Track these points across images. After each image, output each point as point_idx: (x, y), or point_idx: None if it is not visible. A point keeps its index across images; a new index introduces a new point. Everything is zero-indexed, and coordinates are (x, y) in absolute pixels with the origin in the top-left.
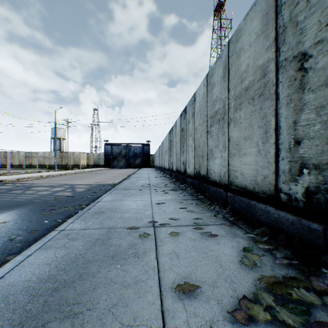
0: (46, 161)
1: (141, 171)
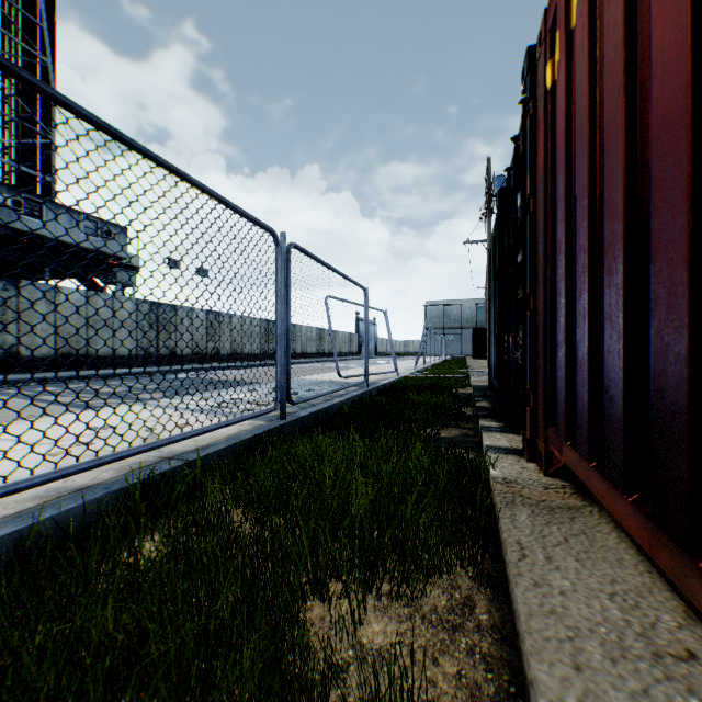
0: None
1: None
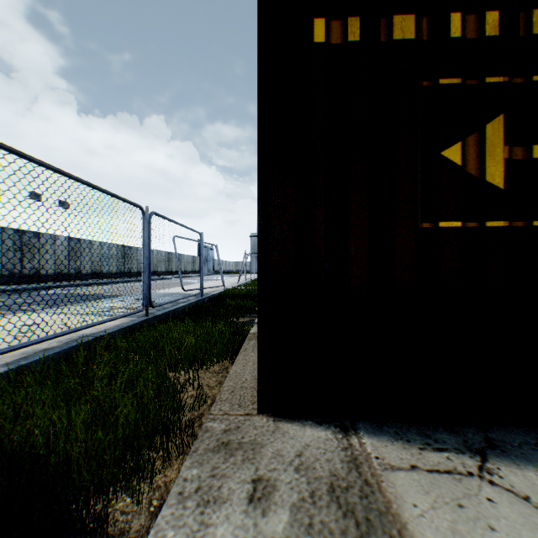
0: None
1: None
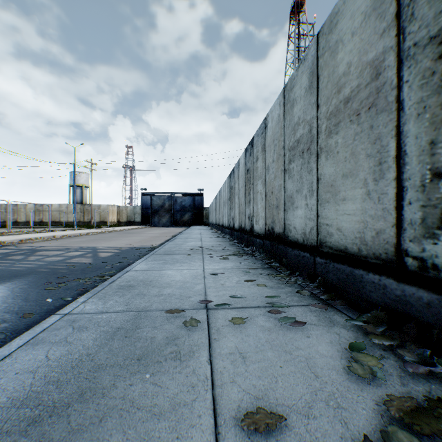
0: (62, 217)
1: (190, 230)
